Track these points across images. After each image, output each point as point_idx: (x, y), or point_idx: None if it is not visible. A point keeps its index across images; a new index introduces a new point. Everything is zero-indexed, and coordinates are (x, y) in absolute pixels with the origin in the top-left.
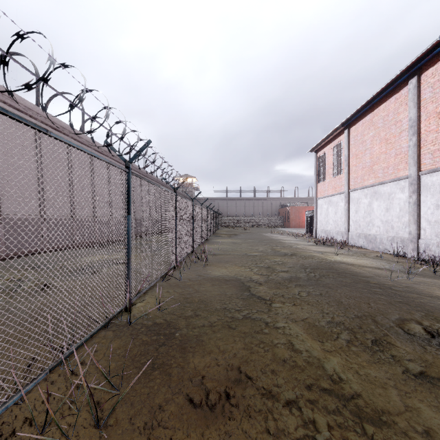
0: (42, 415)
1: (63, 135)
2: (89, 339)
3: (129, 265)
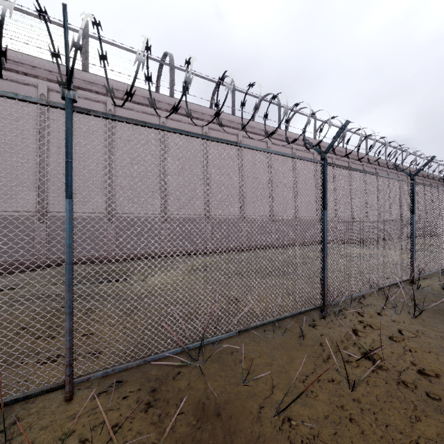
0: (378, 305)
1: (329, 154)
2: (392, 285)
3: (413, 250)
